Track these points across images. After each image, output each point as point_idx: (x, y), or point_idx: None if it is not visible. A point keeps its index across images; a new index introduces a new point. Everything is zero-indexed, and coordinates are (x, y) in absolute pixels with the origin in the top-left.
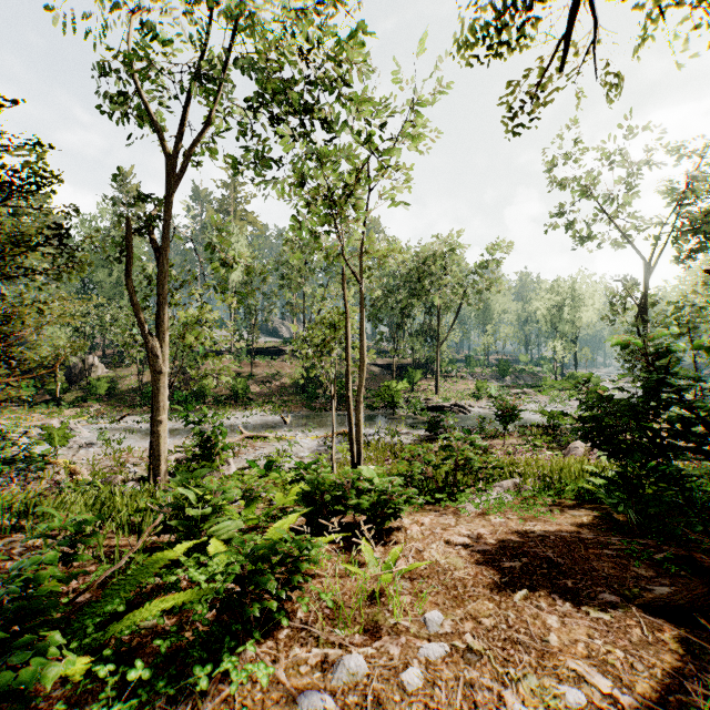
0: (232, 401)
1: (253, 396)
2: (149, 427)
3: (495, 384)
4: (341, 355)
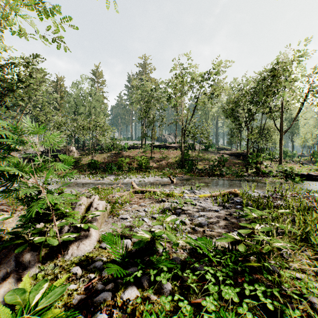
0: (139, 170)
1: (151, 168)
2: (75, 181)
3: (313, 166)
4: (206, 143)
